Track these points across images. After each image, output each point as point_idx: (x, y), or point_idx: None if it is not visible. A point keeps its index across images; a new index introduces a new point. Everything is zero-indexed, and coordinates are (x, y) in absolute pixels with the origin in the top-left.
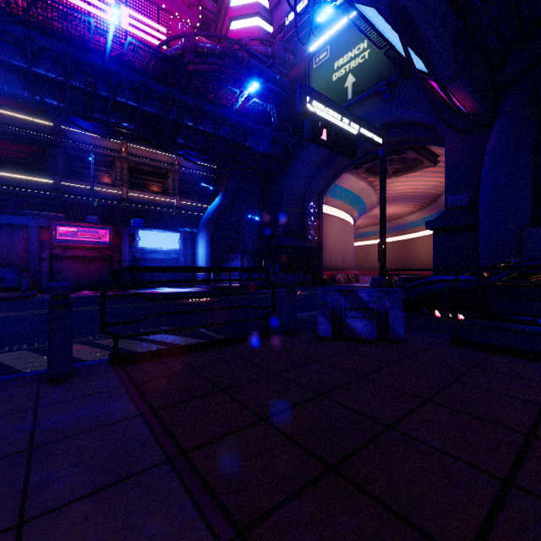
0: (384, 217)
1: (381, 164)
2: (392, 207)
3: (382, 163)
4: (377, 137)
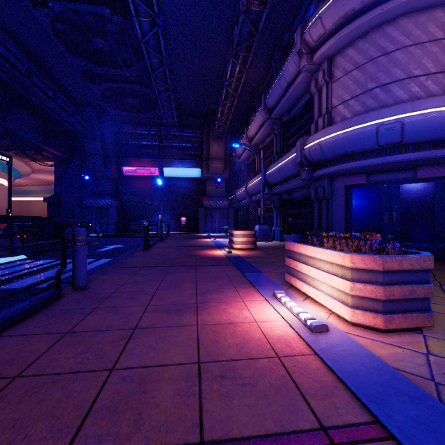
0: (11, 196)
1: (9, 170)
2: (49, 176)
3: (10, 170)
4: (5, 157)
